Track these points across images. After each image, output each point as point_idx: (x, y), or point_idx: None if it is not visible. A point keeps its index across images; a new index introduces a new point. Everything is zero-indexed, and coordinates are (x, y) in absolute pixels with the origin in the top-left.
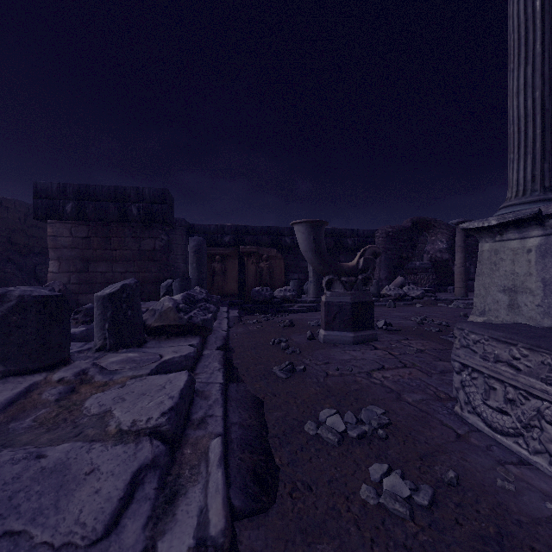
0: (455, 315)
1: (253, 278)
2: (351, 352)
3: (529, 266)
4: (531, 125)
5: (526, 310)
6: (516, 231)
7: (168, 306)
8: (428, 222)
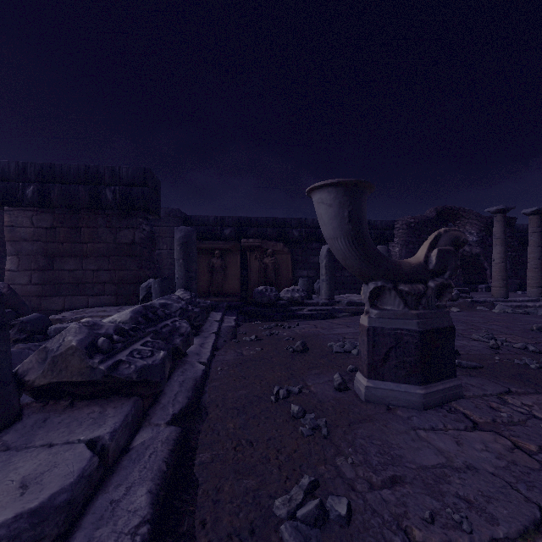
0: (523, 328)
1: (256, 275)
2: (431, 436)
3: None
4: None
5: None
6: None
7: (69, 345)
8: (455, 212)
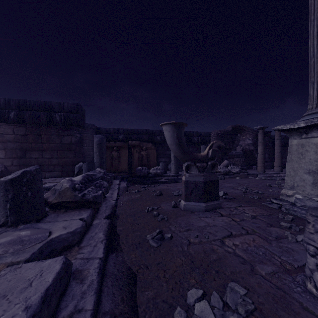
0: (263, 185)
1: (137, 161)
2: (205, 219)
3: None
4: None
5: None
6: None
7: (66, 187)
8: (241, 128)
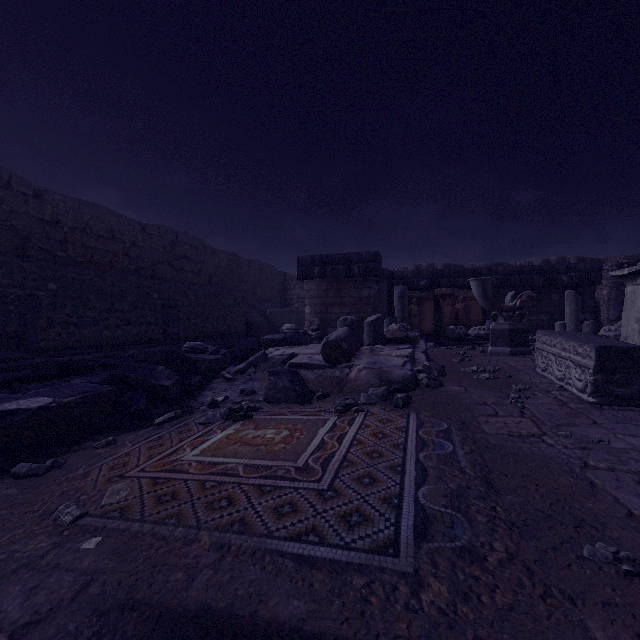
0: None
1: (448, 318)
2: (505, 357)
3: None
4: None
5: None
6: None
7: (396, 328)
8: None
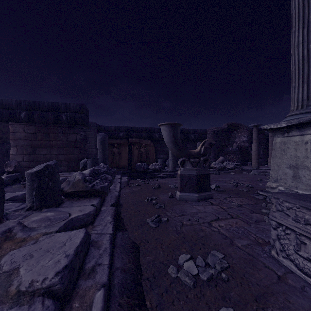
0: (255, 179)
1: (136, 157)
2: (197, 207)
3: (306, 152)
4: (307, 65)
5: (304, 179)
6: (298, 130)
7: (78, 178)
8: (236, 125)
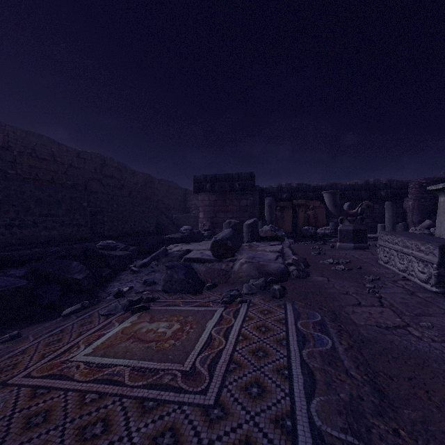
0: None
1: (302, 221)
2: (350, 251)
3: None
4: None
5: None
6: None
7: (268, 229)
8: None
